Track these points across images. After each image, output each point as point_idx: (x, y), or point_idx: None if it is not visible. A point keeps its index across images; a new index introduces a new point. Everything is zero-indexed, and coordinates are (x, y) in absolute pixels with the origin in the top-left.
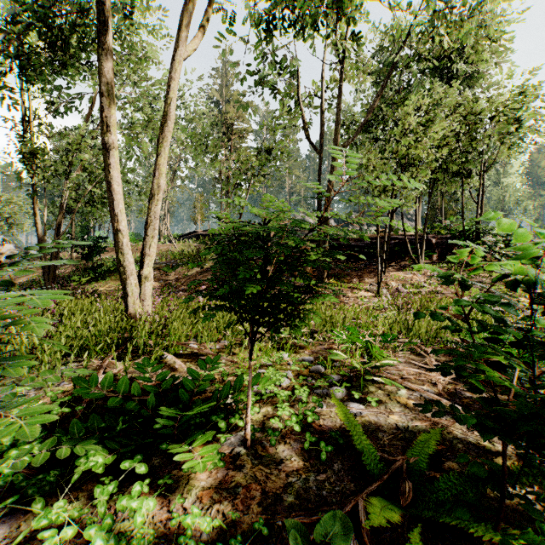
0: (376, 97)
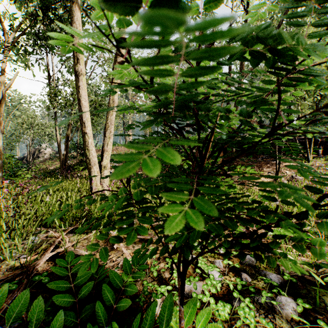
0: None
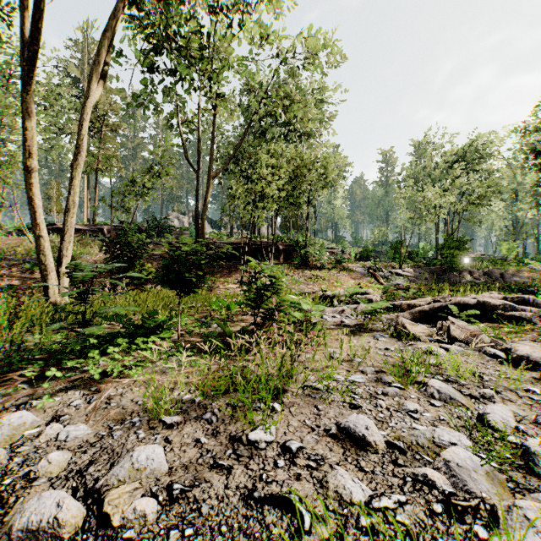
0: (241, 140)
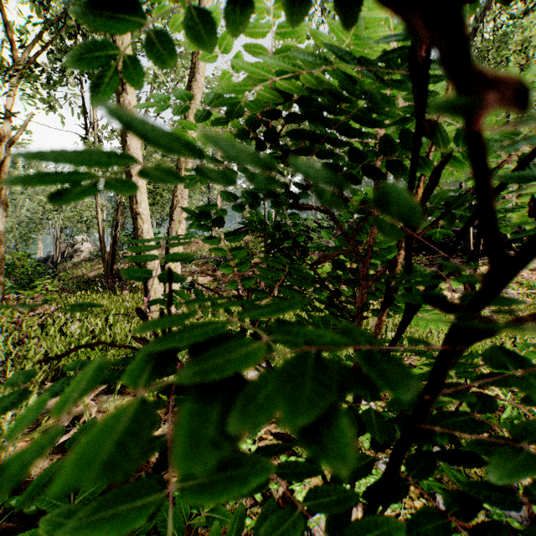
0: None
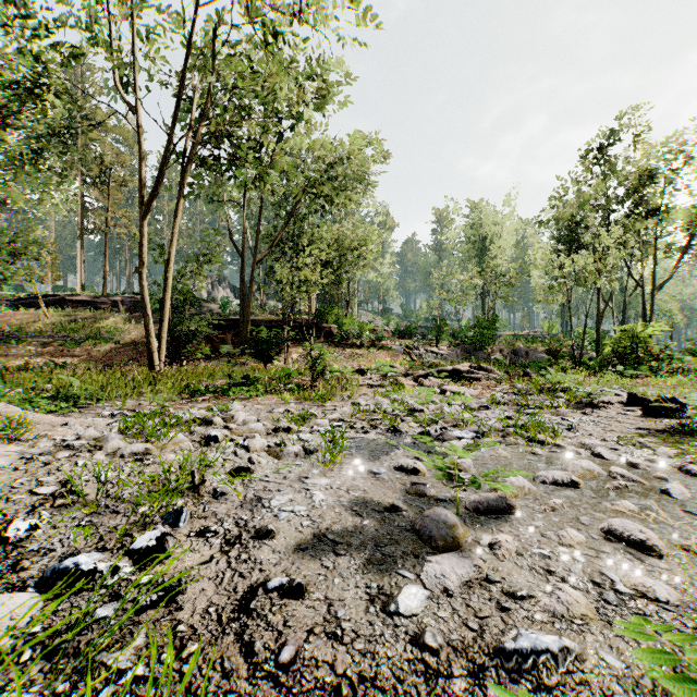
0: (284, 224)
